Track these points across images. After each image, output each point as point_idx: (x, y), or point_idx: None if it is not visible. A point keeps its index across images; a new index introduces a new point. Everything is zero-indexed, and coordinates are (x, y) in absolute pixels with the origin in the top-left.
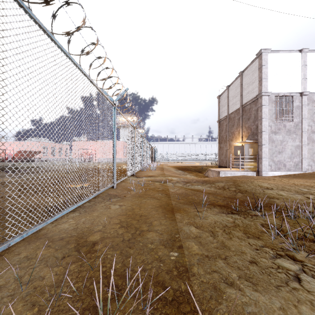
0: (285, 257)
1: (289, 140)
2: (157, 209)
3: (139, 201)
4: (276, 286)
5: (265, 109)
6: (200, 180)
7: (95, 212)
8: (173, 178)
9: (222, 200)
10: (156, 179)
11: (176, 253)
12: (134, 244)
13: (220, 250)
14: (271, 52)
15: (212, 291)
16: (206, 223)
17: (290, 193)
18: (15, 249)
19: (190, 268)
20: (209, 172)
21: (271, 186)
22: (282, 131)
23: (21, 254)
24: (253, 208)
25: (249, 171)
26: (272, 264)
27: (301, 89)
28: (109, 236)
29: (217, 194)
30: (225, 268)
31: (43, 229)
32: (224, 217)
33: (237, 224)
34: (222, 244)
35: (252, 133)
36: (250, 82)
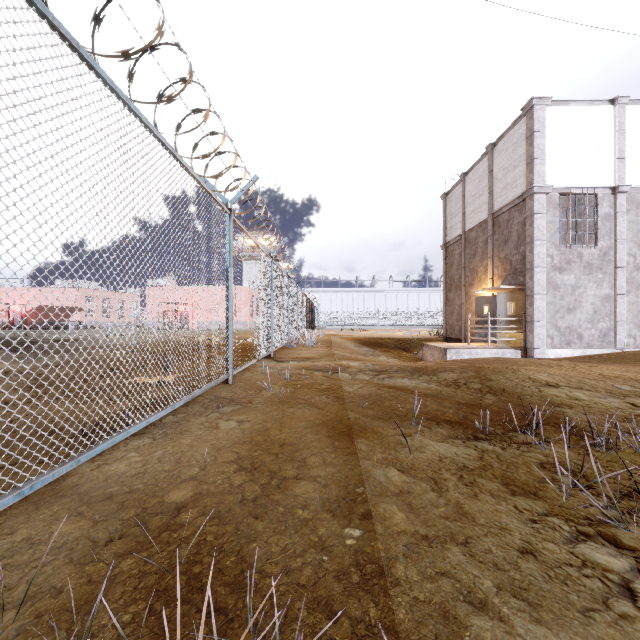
0: (596, 540)
1: (589, 285)
2: (317, 430)
3: (279, 412)
4: (583, 610)
5: (539, 220)
6: (406, 367)
7: (185, 436)
8: (350, 363)
9: (453, 409)
10: (316, 366)
11: (357, 530)
12: (265, 510)
13: (454, 523)
14: (552, 104)
15: (439, 622)
16: (423, 461)
17: (596, 395)
18: (5, 521)
19: (388, 568)
20: (426, 349)
21: (555, 381)
22: (575, 267)
23: (18, 534)
24: (521, 427)
25: (508, 347)
26: (569, 556)
27: (614, 181)
28: (213, 491)
29: (443, 396)
30: (466, 568)
31: (71, 474)
32: (460, 448)
33: (489, 464)
34: (458, 509)
35: (514, 271)
36: (510, 167)
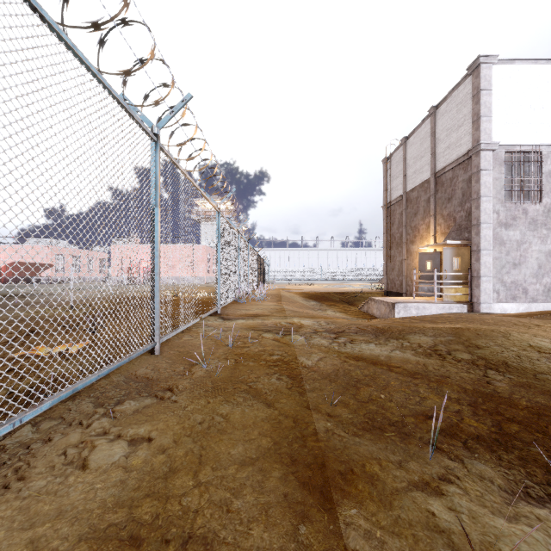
0: None
1: (533, 240)
2: (263, 470)
3: (205, 417)
4: None
5: (486, 177)
6: (366, 327)
7: None
8: (302, 321)
9: (466, 405)
10: (265, 325)
11: None
12: None
13: None
14: (498, 63)
15: None
16: None
17: None
18: None
19: None
20: (372, 303)
21: None
22: (521, 223)
23: None
24: None
25: (454, 302)
26: None
27: None
28: None
29: (434, 376)
30: None
31: None
32: None
33: None
34: None
35: (458, 227)
36: (454, 127)
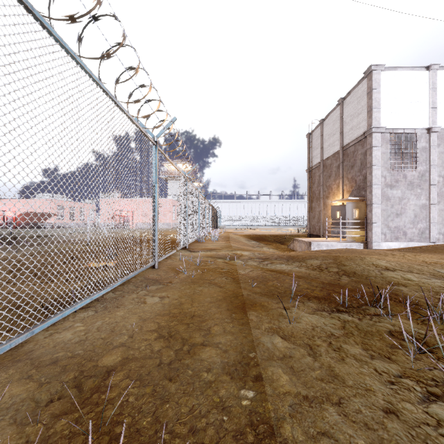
0: None
1: (411, 197)
2: (219, 304)
3: (191, 290)
4: None
5: (376, 151)
6: (283, 256)
7: (120, 309)
8: (243, 252)
9: (319, 287)
10: (218, 255)
11: (251, 391)
12: (177, 373)
13: (328, 384)
14: (385, 69)
15: None
16: (299, 330)
17: (423, 277)
18: None
19: (277, 428)
20: (296, 242)
21: (392, 266)
22: (402, 184)
23: None
24: (370, 302)
25: (354, 241)
26: (425, 416)
27: (429, 124)
28: (137, 356)
29: (311, 278)
30: (342, 428)
31: (28, 341)
32: (327, 319)
33: (350, 332)
34: (330, 372)
35: (358, 187)
36: (355, 114)
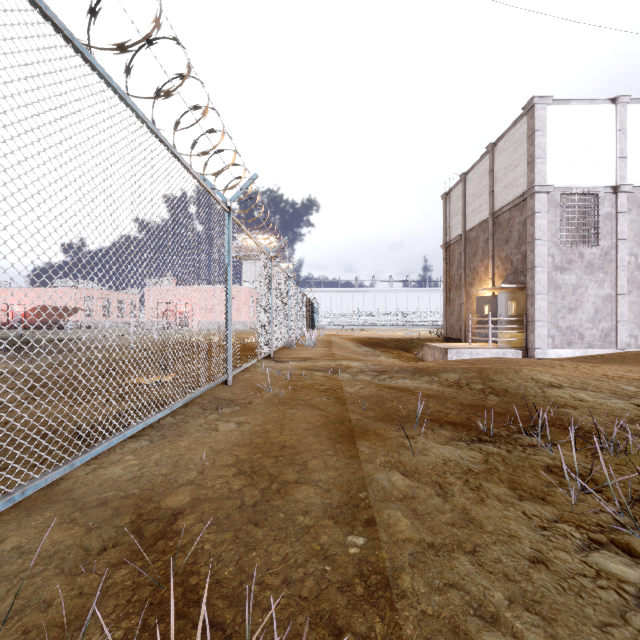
0: (609, 548)
1: (590, 285)
2: (318, 431)
3: (279, 414)
4: (600, 624)
5: (540, 220)
6: (407, 367)
7: (183, 438)
8: (351, 363)
9: (456, 410)
10: (316, 366)
11: (361, 538)
12: (265, 517)
13: (461, 530)
14: (553, 103)
15: (449, 639)
16: (427, 465)
17: (601, 396)
18: None
19: (394, 579)
20: (426, 349)
21: (558, 381)
22: (577, 266)
23: (7, 542)
24: (525, 429)
25: (509, 347)
26: (583, 566)
27: (615, 180)
28: (211, 496)
29: (445, 397)
30: (475, 578)
31: (65, 478)
32: (464, 451)
33: (495, 467)
34: (465, 515)
35: (515, 270)
36: (510, 166)
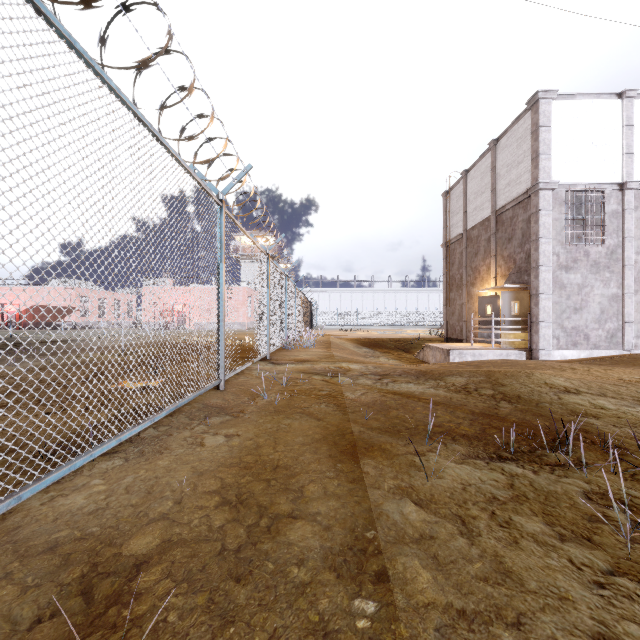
0: None
1: (596, 284)
2: (316, 447)
3: (273, 425)
4: None
5: (545, 217)
6: (410, 370)
7: (163, 456)
8: (351, 365)
9: (468, 420)
10: (314, 369)
11: (371, 602)
12: (250, 569)
13: (497, 589)
14: (558, 98)
15: None
16: (443, 491)
17: (623, 404)
18: None
19: None
20: (427, 350)
21: (574, 386)
22: (582, 265)
23: None
24: (548, 443)
25: (512, 348)
26: None
27: (621, 177)
28: (185, 537)
29: (454, 404)
30: None
31: (14, 510)
32: (485, 472)
33: (523, 494)
34: (498, 565)
35: (518, 269)
36: (514, 163)
